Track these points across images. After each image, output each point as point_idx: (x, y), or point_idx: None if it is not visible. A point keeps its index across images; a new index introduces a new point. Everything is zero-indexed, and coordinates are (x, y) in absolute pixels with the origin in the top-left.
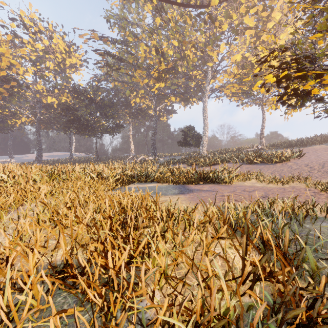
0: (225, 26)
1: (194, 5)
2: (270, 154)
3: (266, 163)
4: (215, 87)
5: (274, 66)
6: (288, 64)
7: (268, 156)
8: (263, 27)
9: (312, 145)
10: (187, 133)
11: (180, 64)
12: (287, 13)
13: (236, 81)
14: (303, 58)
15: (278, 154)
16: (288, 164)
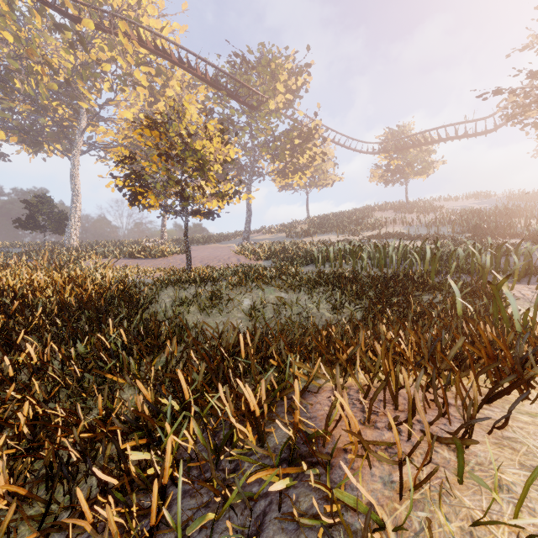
0: (107, 66)
1: (51, 5)
2: (154, 247)
3: (150, 258)
4: (97, 140)
5: (116, 177)
6: (129, 177)
7: (153, 250)
8: (161, 91)
9: (210, 244)
10: (37, 207)
11: (19, 79)
12: (188, 89)
13: (127, 145)
14: (136, 178)
15: (162, 248)
16: (168, 259)
